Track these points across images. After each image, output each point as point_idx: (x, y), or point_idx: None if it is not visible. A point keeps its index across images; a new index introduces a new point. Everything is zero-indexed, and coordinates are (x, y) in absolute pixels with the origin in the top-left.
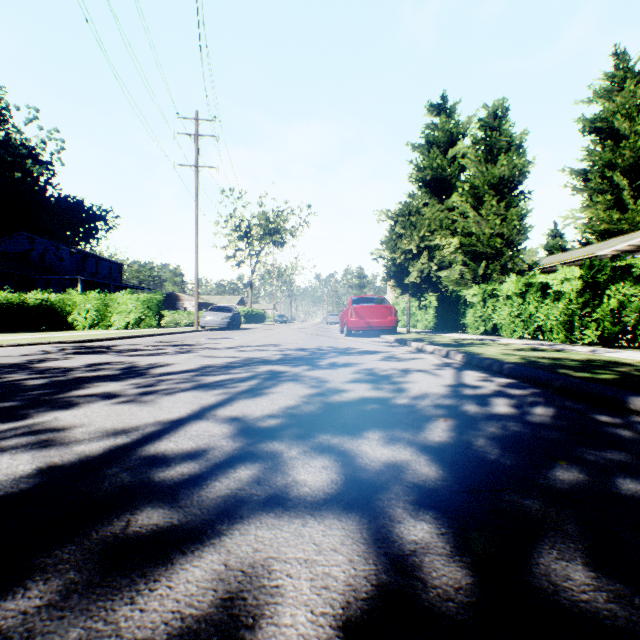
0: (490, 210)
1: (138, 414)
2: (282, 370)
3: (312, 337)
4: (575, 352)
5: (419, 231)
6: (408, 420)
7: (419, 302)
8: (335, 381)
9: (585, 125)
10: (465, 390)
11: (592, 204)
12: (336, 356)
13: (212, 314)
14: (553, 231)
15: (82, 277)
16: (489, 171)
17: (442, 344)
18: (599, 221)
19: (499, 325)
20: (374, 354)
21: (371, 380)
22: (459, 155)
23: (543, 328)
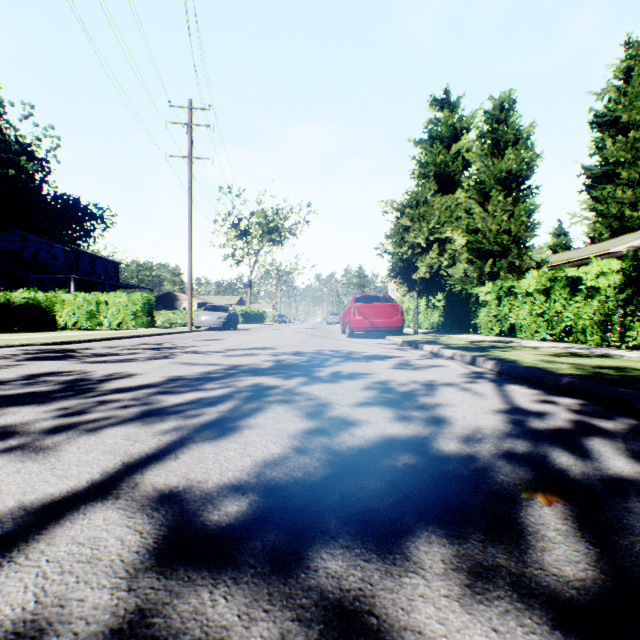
0: (497, 206)
1: (1, 483)
2: (271, 384)
3: (311, 338)
4: (629, 358)
5: (428, 223)
6: (480, 500)
7: (427, 300)
8: (341, 403)
9: (595, 118)
10: (531, 421)
11: (602, 200)
12: (339, 363)
13: (207, 314)
14: (557, 229)
15: (75, 276)
16: (496, 165)
17: (461, 347)
18: (610, 217)
19: (518, 325)
20: (384, 360)
21: (390, 401)
22: (463, 150)
23: (573, 329)
